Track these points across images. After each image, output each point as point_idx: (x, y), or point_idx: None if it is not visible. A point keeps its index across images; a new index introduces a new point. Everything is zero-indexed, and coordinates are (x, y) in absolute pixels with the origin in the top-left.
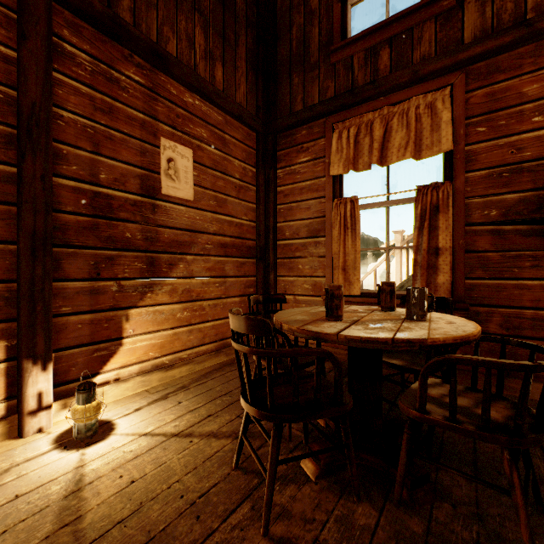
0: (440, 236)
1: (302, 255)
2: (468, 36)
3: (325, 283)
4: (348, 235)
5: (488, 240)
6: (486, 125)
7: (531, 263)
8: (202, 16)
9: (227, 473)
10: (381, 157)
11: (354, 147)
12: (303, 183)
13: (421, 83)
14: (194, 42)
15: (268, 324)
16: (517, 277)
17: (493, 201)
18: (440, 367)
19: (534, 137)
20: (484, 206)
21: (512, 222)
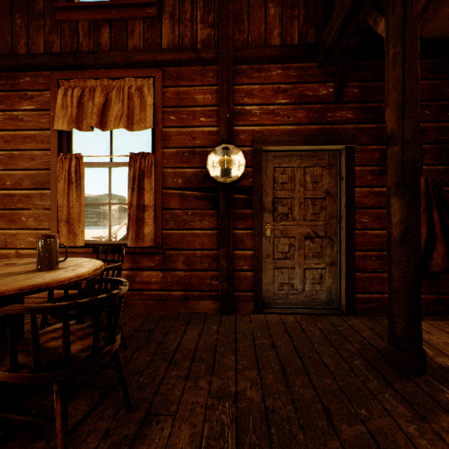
0: (146, 196)
1: (26, 207)
2: (165, 45)
3: None
4: (72, 190)
5: (177, 201)
6: (176, 115)
7: (200, 218)
8: None
9: None
10: (102, 122)
11: (78, 107)
12: (28, 131)
13: (134, 68)
14: None
15: None
16: (192, 228)
17: (180, 173)
18: None
19: (201, 131)
20: (174, 176)
21: (194, 189)
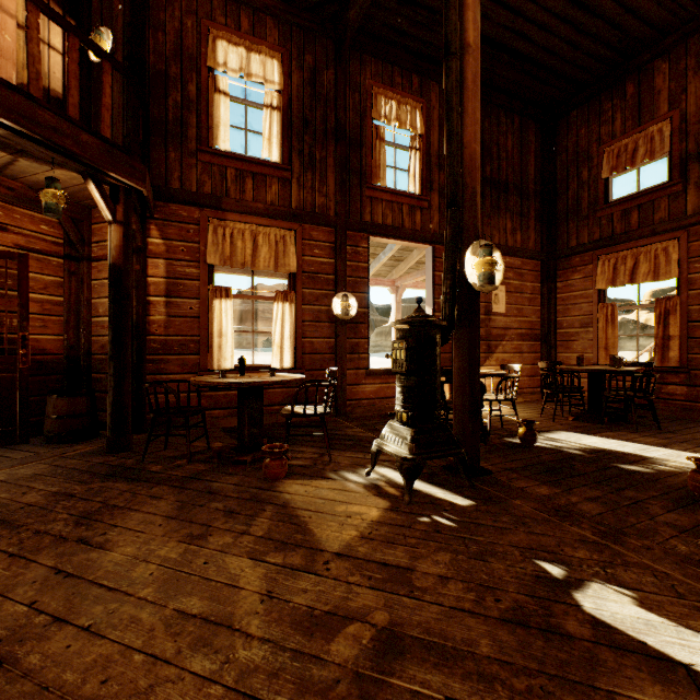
0: (670, 329)
1: (575, 339)
2: (689, 210)
3: (593, 357)
4: (608, 327)
5: None
6: None
7: None
8: (510, 212)
9: (537, 417)
10: (631, 279)
11: (613, 272)
12: (576, 292)
13: (659, 235)
14: (506, 229)
15: (554, 364)
16: None
17: None
18: (639, 391)
19: None
20: (699, 311)
21: None
